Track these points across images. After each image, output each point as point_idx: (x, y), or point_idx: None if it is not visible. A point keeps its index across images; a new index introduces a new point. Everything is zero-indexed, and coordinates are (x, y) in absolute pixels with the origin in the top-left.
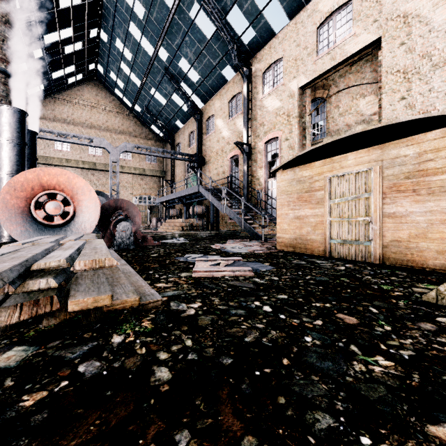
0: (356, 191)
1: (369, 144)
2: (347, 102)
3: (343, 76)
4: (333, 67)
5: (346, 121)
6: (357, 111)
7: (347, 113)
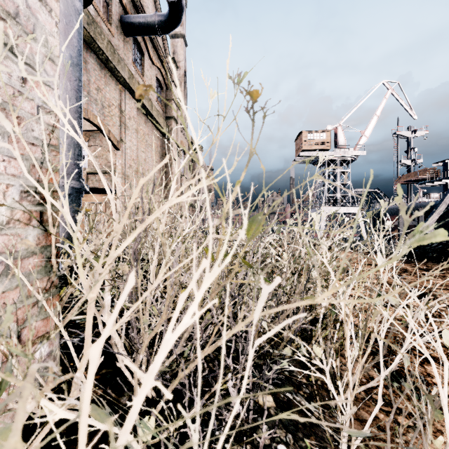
0: (97, 211)
1: (104, 190)
2: (101, 151)
3: (98, 134)
4: (91, 130)
5: (100, 162)
6: (107, 159)
7: (101, 157)
